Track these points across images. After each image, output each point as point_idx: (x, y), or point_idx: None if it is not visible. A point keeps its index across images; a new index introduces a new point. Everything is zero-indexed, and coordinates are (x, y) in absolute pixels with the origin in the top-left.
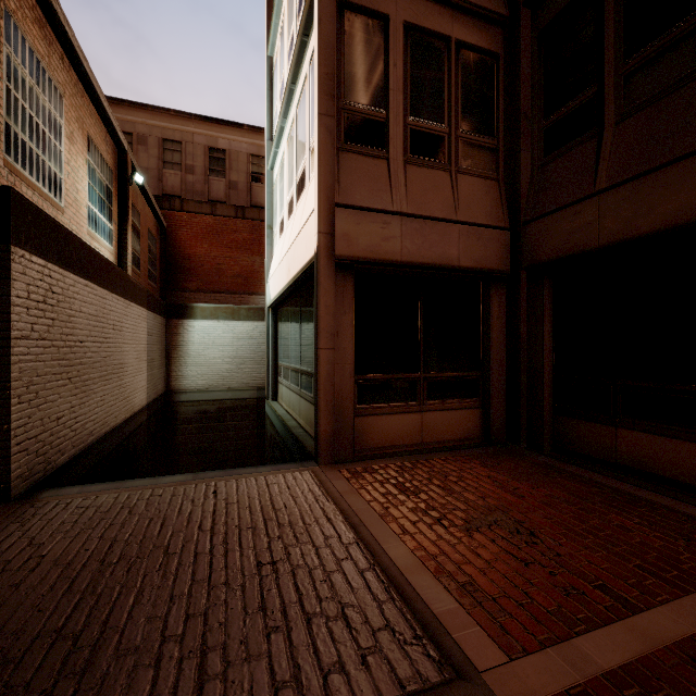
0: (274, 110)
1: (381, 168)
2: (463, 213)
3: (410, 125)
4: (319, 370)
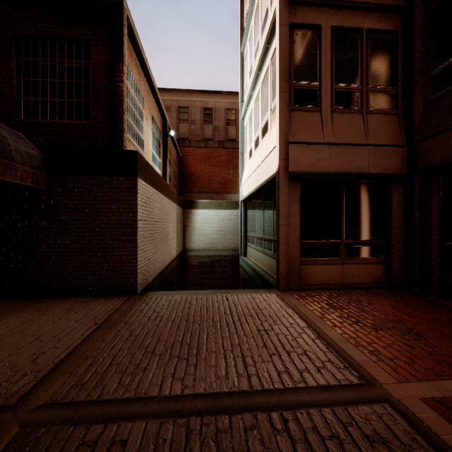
0: (244, 84)
1: (316, 117)
2: (372, 139)
3: (335, 88)
4: (279, 237)
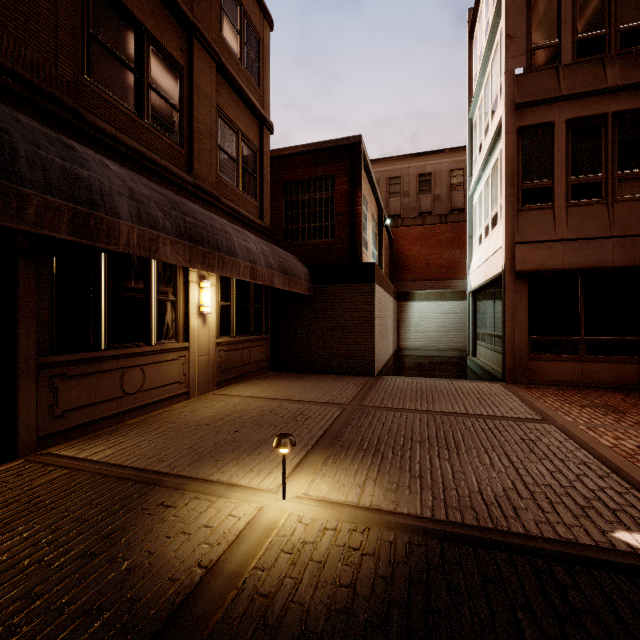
0: (473, 156)
1: (547, 214)
2: (618, 230)
3: (571, 182)
4: (505, 332)
